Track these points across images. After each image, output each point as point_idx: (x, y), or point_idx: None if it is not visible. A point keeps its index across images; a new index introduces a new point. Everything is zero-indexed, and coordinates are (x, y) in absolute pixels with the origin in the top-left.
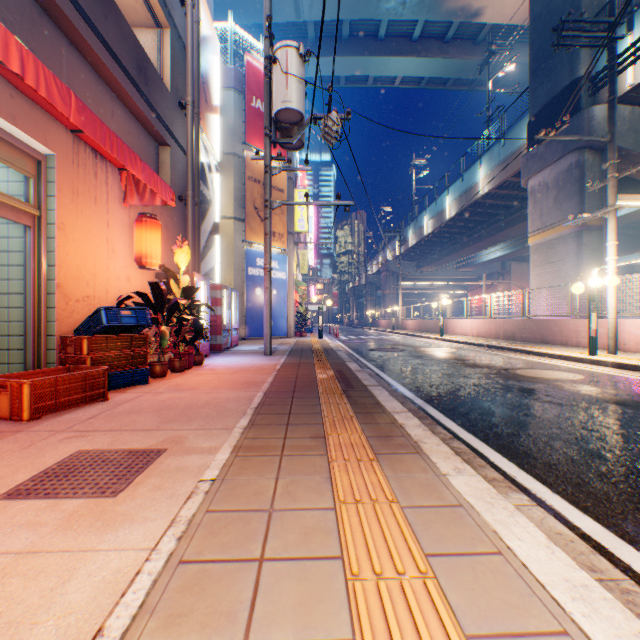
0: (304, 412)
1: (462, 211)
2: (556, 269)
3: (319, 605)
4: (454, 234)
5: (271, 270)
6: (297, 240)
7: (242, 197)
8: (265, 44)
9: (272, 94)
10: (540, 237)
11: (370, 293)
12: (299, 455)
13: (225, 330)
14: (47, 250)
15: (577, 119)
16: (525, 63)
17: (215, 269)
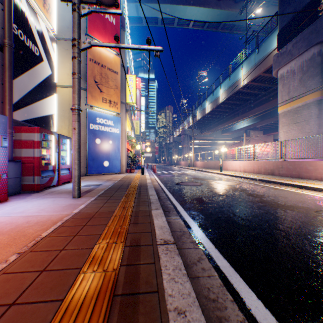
0: None
1: (229, 97)
2: (301, 127)
3: None
4: (222, 113)
5: (80, 111)
6: (132, 114)
7: (85, 73)
8: None
9: None
10: (288, 106)
11: (175, 147)
12: None
13: (49, 170)
14: None
15: (320, 21)
16: (263, 15)
17: (48, 118)
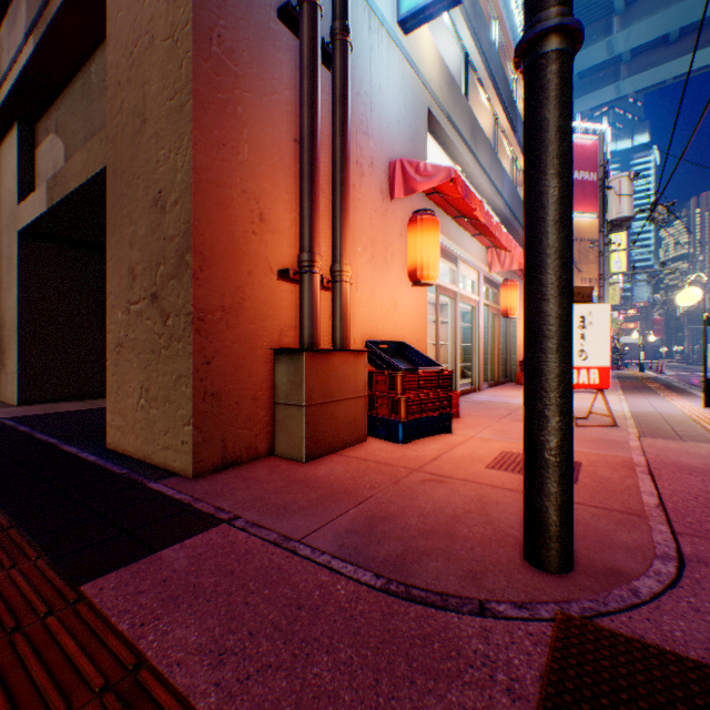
0: (645, 391)
1: None
2: None
3: (659, 400)
4: None
5: None
6: None
7: None
8: (598, 171)
9: (604, 204)
10: None
11: None
12: (647, 394)
13: None
14: (511, 327)
15: None
16: None
17: None
